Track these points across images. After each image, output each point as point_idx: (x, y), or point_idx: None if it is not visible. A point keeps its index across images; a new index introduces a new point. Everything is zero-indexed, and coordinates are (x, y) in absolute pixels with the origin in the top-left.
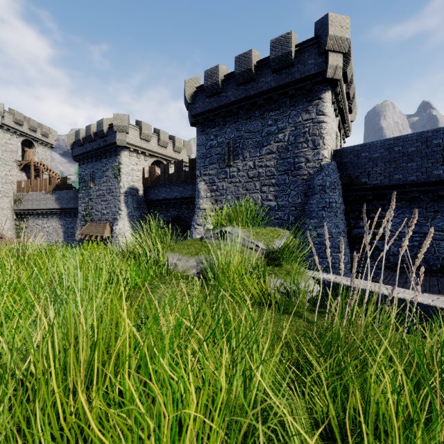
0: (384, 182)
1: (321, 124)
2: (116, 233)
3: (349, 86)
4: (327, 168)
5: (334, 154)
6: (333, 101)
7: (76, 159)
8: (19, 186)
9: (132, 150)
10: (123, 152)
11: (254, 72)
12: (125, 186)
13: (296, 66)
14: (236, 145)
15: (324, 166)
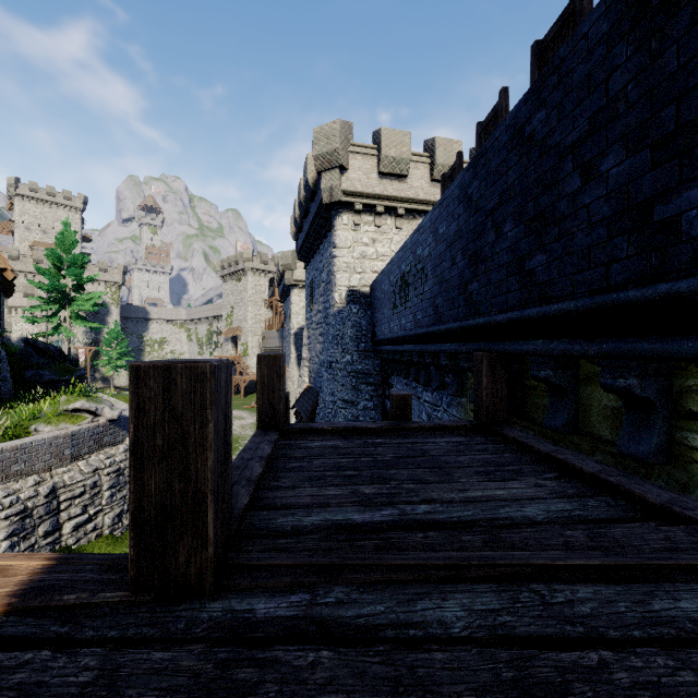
0: (380, 334)
1: (333, 260)
2: (287, 377)
3: (433, 170)
4: (337, 316)
5: (370, 291)
6: (353, 223)
7: (280, 298)
8: (266, 325)
9: (301, 286)
10: (292, 291)
11: (304, 204)
12: (295, 327)
13: (318, 192)
14: (313, 285)
15: (335, 313)
